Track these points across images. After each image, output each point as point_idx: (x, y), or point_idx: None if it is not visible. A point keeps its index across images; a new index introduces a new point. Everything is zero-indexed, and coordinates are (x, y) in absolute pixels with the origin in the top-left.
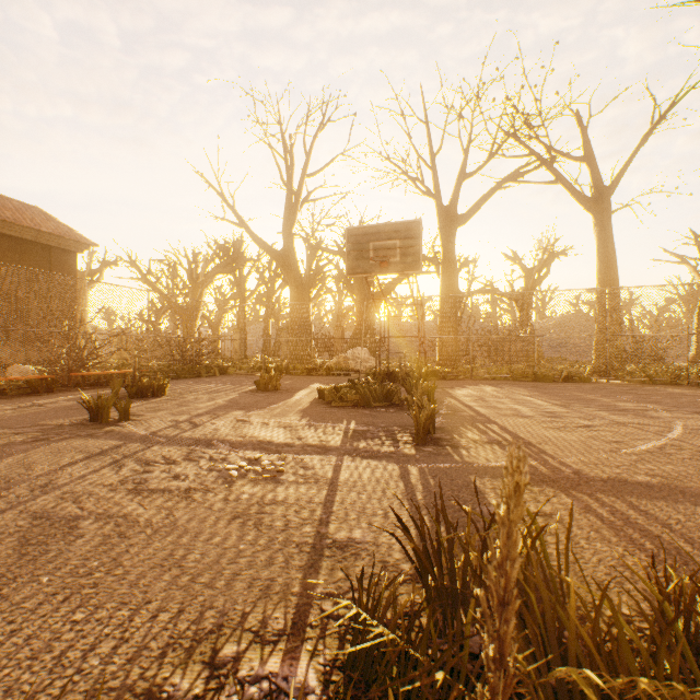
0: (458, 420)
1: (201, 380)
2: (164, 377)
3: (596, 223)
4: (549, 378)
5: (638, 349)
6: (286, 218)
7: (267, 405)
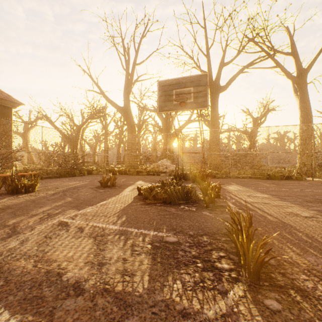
0: (256, 223)
1: (74, 178)
2: (37, 179)
3: (298, 89)
4: (278, 178)
5: None
6: (125, 89)
7: (98, 201)
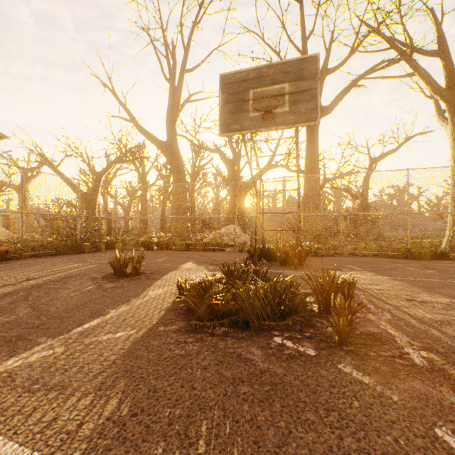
0: None
1: (78, 256)
2: None
3: (450, 111)
4: (426, 256)
5: None
6: (169, 113)
7: (82, 320)
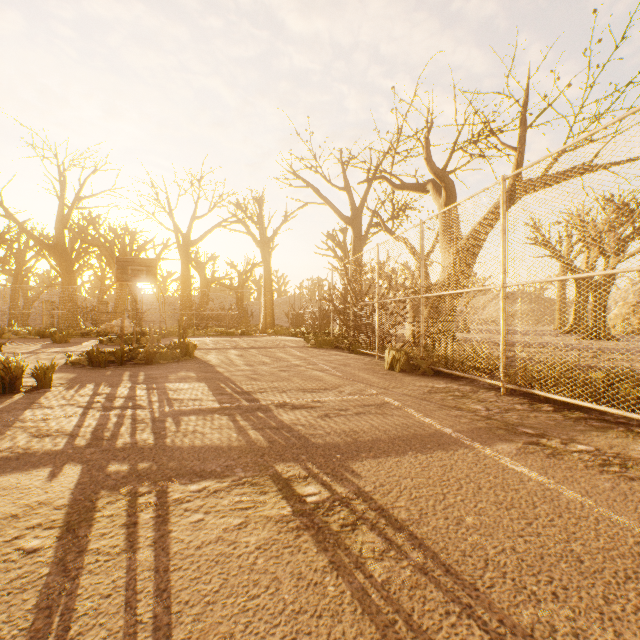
0: None
1: None
2: None
3: (264, 256)
4: (233, 334)
5: (296, 319)
6: (58, 221)
7: (71, 346)
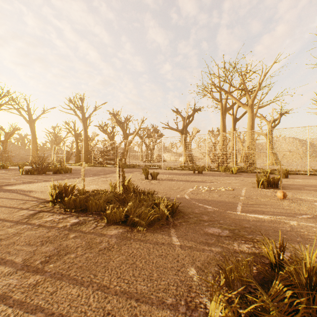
0: None
1: None
2: None
3: (32, 127)
4: (23, 165)
5: (40, 158)
6: None
7: None
